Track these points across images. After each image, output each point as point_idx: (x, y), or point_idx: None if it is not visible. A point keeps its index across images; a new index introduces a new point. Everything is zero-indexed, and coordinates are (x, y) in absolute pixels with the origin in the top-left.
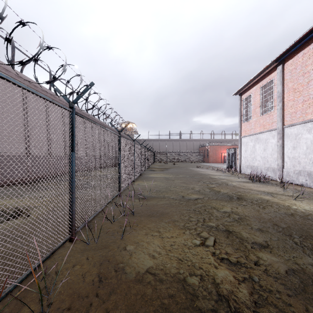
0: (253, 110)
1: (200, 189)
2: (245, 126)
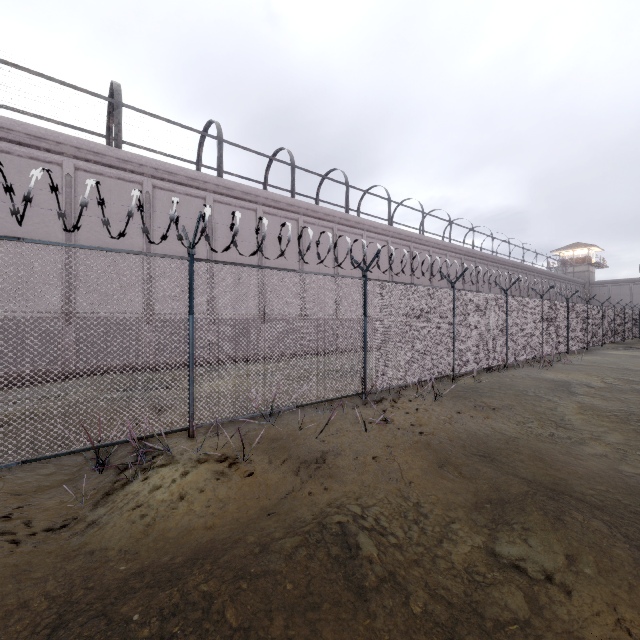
0: None
1: None
2: None
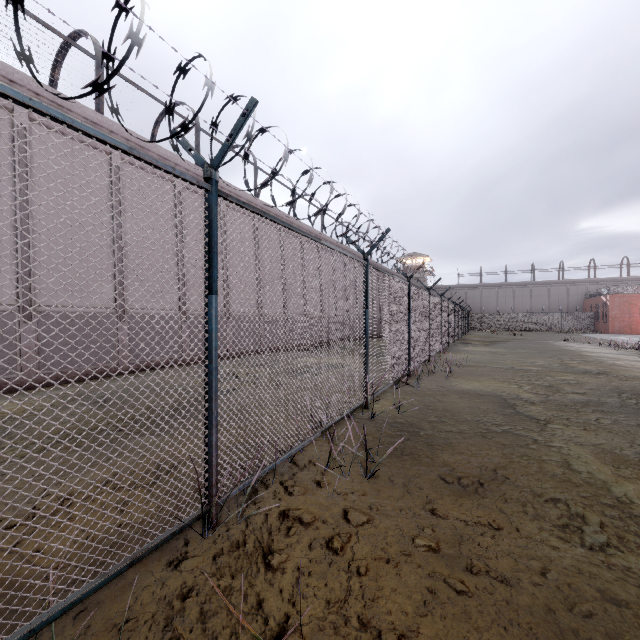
0: None
1: (544, 363)
2: None
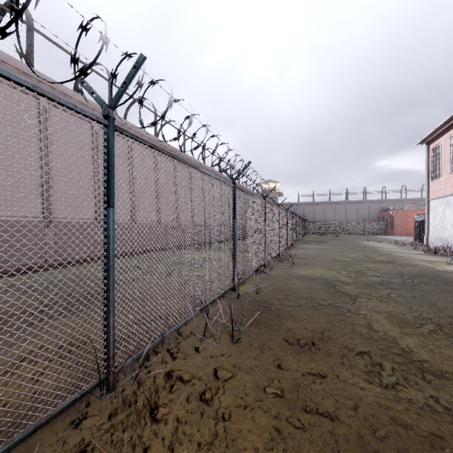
0: (443, 165)
1: (354, 256)
2: (434, 186)
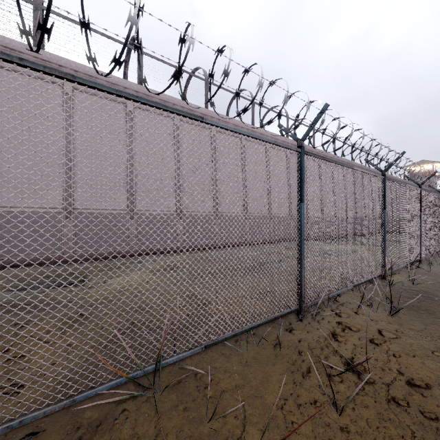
0: None
1: None
2: None
